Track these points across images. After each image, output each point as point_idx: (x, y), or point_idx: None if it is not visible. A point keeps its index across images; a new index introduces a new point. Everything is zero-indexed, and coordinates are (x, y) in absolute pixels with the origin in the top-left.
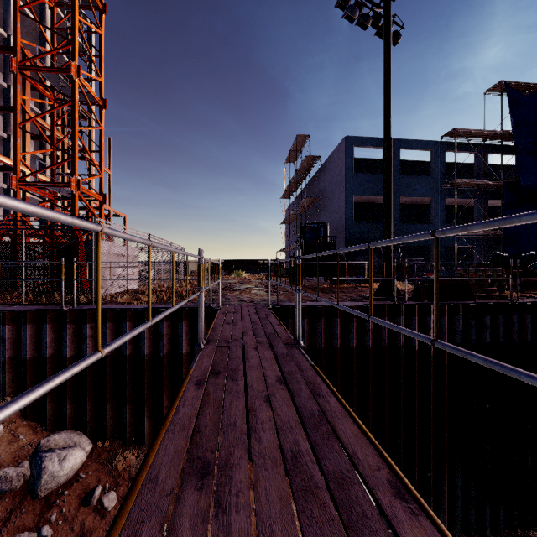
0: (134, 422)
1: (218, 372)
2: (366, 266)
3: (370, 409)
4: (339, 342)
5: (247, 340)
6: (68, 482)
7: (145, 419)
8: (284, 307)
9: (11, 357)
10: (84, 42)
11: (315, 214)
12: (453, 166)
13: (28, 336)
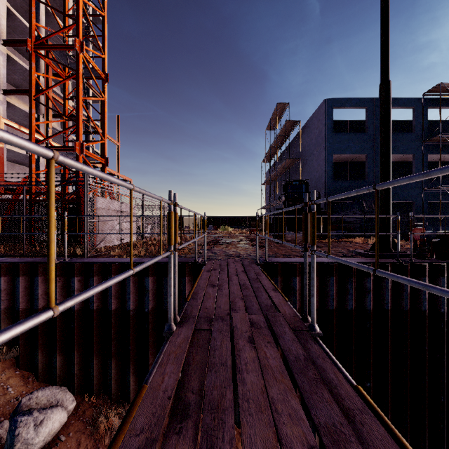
0: (120, 377)
1: (186, 407)
2: (364, 219)
3: (371, 380)
4: (335, 303)
5: (236, 319)
6: (46, 446)
7: (130, 376)
8: (273, 264)
9: (7, 307)
10: (88, 22)
11: (294, 174)
12: (433, 124)
13: (22, 287)
